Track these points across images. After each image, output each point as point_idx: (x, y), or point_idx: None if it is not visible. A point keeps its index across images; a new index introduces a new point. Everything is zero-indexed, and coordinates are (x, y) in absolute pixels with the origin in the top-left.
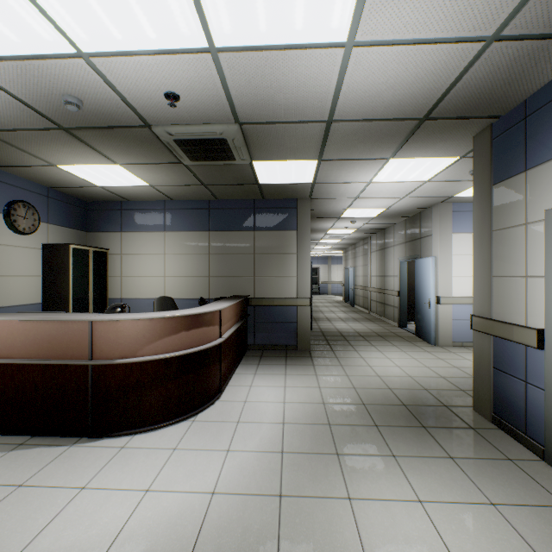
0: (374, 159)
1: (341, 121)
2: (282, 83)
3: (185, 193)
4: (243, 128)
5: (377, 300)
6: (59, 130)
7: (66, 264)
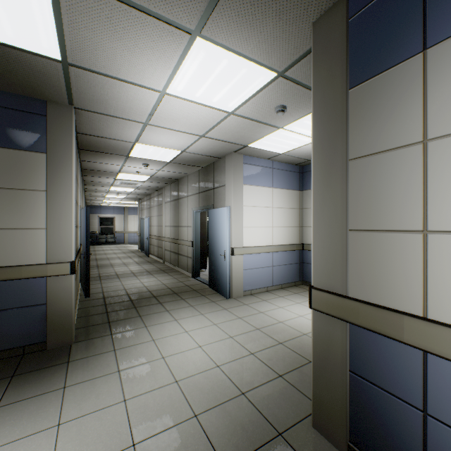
0: (171, 24)
1: None
2: None
3: None
4: None
5: (171, 250)
6: None
7: None
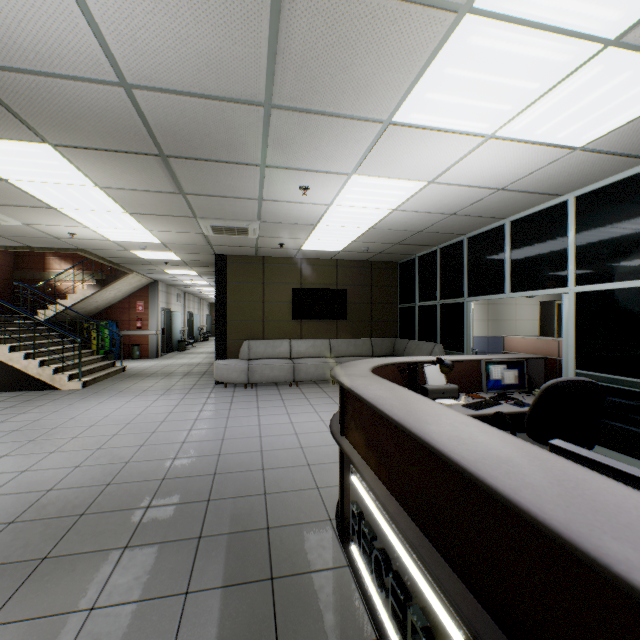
0: None
1: None
2: None
3: None
4: None
5: None
6: None
7: (552, 313)
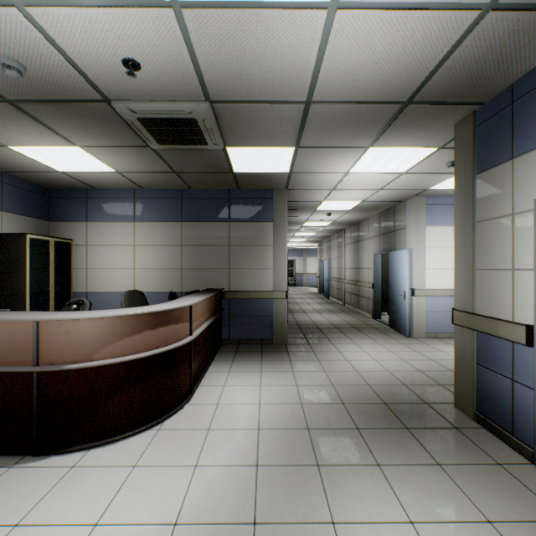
0: (353, 147)
1: (321, 102)
2: (257, 52)
3: (156, 181)
4: (215, 108)
5: (351, 292)
6: (3, 103)
7: (23, 255)
